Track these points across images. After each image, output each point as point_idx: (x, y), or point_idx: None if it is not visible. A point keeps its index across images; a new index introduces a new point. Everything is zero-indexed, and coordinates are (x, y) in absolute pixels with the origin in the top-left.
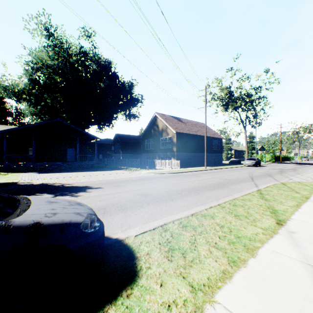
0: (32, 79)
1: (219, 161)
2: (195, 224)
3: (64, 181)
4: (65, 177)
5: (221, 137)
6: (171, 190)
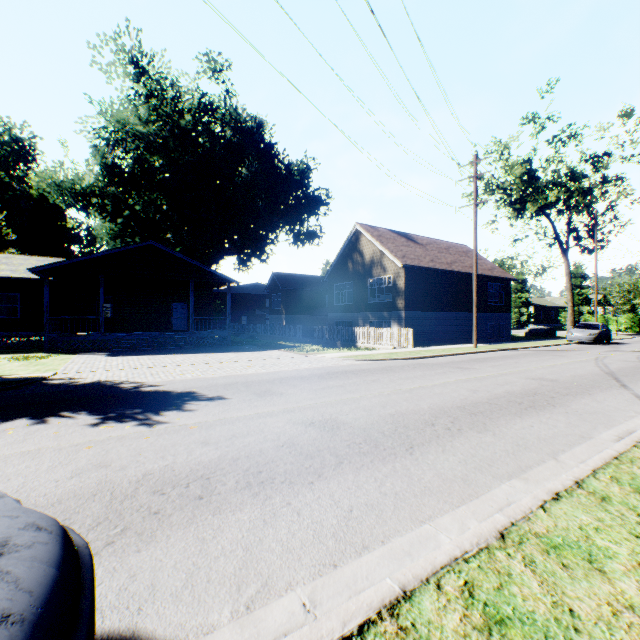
0: (107, 165)
1: (503, 331)
2: (537, 607)
3: (146, 376)
4: (155, 366)
5: (509, 276)
6: (403, 412)
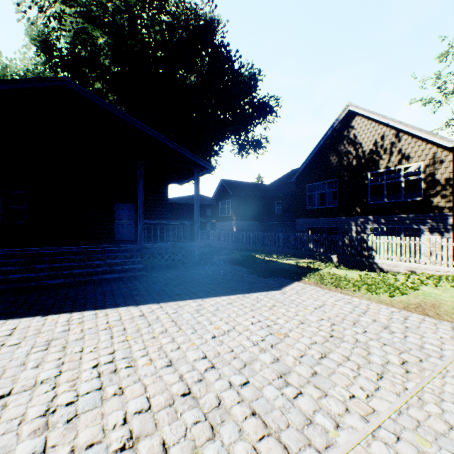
0: (43, 45)
1: None
2: None
3: None
4: None
5: None
6: None
